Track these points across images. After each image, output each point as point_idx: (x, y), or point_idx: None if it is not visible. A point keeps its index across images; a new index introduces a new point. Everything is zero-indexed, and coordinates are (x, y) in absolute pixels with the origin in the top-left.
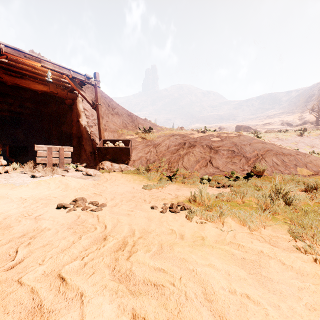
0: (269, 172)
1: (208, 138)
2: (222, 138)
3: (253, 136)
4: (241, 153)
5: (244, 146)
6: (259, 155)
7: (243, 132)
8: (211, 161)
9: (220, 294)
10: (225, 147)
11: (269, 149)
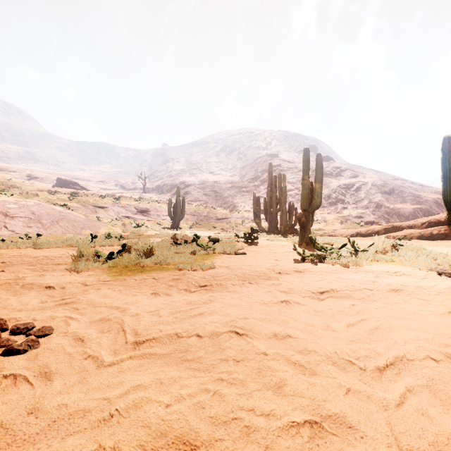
0: (60, 233)
1: (3, 204)
2: (20, 205)
3: (68, 201)
4: (38, 220)
5: (42, 214)
6: (55, 221)
7: (68, 189)
8: (7, 226)
9: (4, 252)
10: (22, 214)
11: (65, 217)
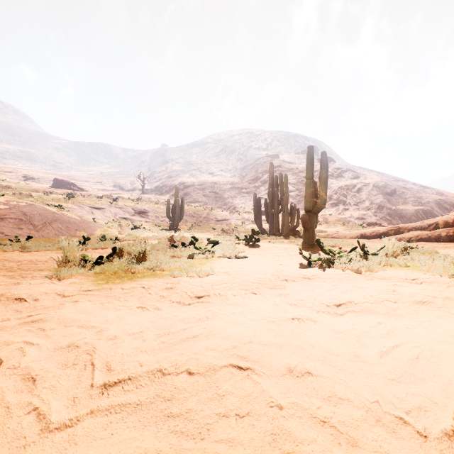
0: (53, 235)
1: None
2: (11, 206)
3: (64, 201)
4: (30, 221)
5: (34, 215)
6: (47, 223)
7: (64, 190)
8: None
9: None
10: (13, 215)
11: (58, 218)
